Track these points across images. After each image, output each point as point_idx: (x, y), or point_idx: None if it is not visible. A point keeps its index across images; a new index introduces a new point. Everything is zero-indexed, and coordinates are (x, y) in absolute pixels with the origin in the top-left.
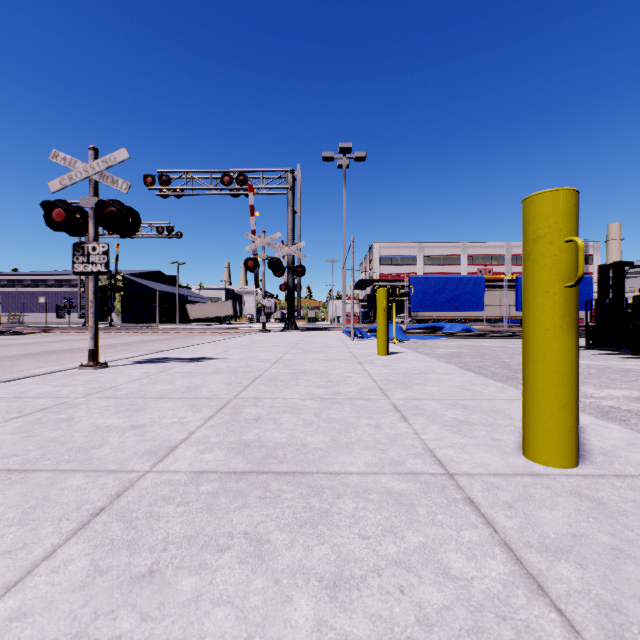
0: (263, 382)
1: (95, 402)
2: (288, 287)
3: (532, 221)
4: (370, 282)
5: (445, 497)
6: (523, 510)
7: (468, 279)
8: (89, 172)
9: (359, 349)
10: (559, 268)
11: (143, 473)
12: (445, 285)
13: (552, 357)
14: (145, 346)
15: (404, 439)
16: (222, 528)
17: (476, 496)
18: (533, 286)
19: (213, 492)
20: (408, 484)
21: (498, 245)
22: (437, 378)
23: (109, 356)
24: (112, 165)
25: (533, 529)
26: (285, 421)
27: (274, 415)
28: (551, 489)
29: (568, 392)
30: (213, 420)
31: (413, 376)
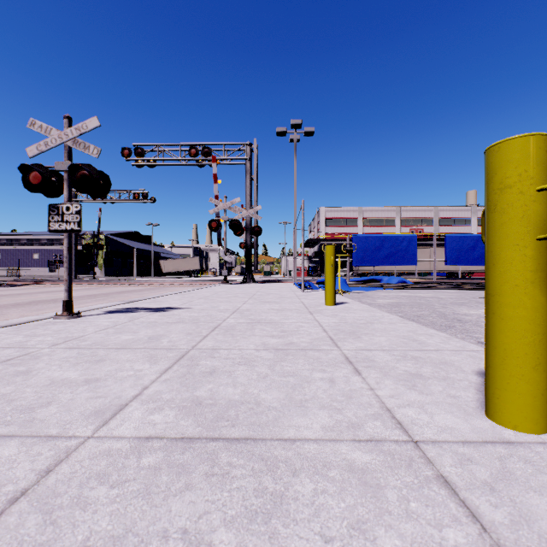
0: (221, 332)
1: (58, 353)
2: (246, 245)
3: (499, 170)
4: (317, 241)
5: (415, 475)
6: (508, 495)
7: (403, 238)
8: (63, 139)
9: (309, 299)
10: (530, 219)
11: (83, 440)
12: (383, 243)
13: (522, 314)
14: (121, 296)
15: (360, 396)
16: (157, 523)
17: (449, 473)
18: (500, 239)
19: (155, 467)
20: (371, 455)
21: (427, 209)
22: (383, 328)
23: (88, 305)
24: (84, 132)
25: (528, 526)
26: (239, 374)
27: (229, 367)
28: (531, 463)
29: (540, 352)
30: (168, 373)
31: (360, 326)
